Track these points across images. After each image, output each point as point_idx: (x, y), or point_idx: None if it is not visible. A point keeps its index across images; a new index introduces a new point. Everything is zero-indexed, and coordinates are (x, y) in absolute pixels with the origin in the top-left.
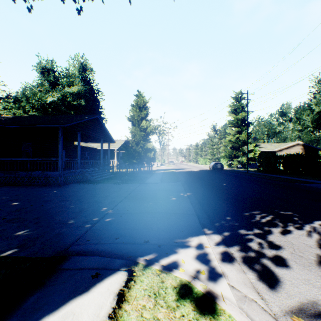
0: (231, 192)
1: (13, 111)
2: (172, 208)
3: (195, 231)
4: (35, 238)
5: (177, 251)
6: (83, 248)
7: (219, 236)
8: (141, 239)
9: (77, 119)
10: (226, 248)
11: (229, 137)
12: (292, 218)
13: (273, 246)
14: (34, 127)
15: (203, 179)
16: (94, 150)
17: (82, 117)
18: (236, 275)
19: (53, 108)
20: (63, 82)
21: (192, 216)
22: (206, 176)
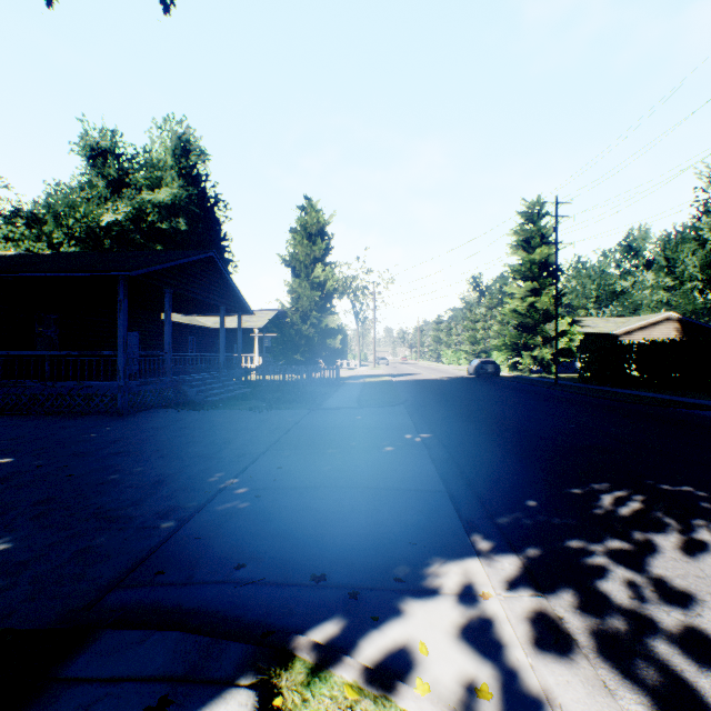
0: (528, 432)
1: (25, 244)
2: (386, 474)
3: (449, 543)
4: (19, 566)
5: (404, 611)
6: (141, 599)
7: (517, 559)
8: (305, 571)
9: (164, 258)
10: (540, 600)
11: (512, 303)
12: (695, 505)
13: (669, 593)
14: (61, 278)
15: (456, 400)
16: (208, 333)
17: (174, 255)
18: (586, 701)
19: (117, 238)
20: (139, 178)
21: (439, 499)
22: (462, 391)
